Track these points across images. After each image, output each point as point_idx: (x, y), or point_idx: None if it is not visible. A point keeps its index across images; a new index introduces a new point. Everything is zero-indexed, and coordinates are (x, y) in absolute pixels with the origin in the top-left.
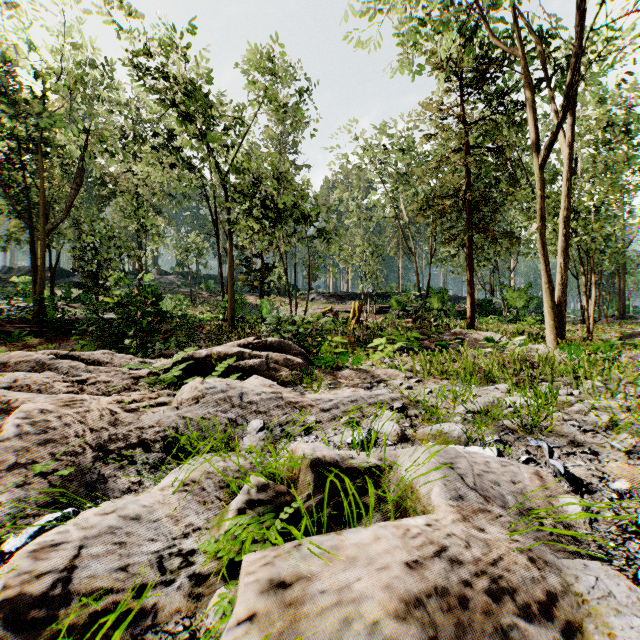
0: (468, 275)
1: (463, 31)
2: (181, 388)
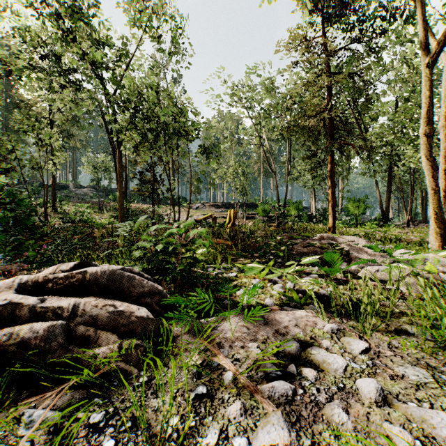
0: (330, 186)
1: None
2: None
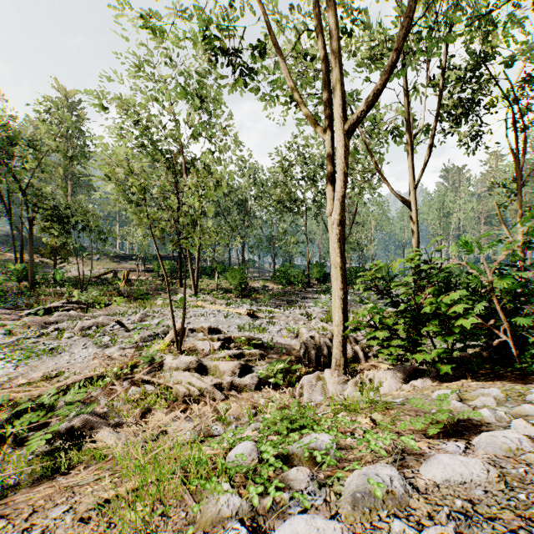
0: (179, 262)
1: (169, 162)
2: (54, 314)
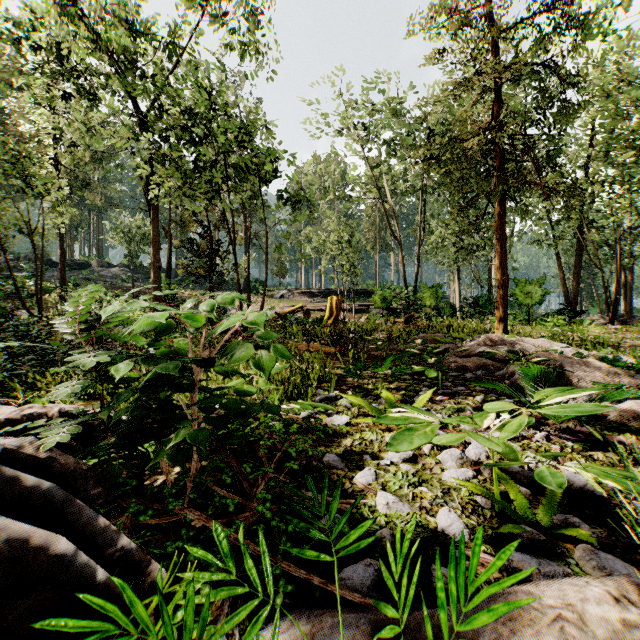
0: (499, 254)
1: None
2: None
